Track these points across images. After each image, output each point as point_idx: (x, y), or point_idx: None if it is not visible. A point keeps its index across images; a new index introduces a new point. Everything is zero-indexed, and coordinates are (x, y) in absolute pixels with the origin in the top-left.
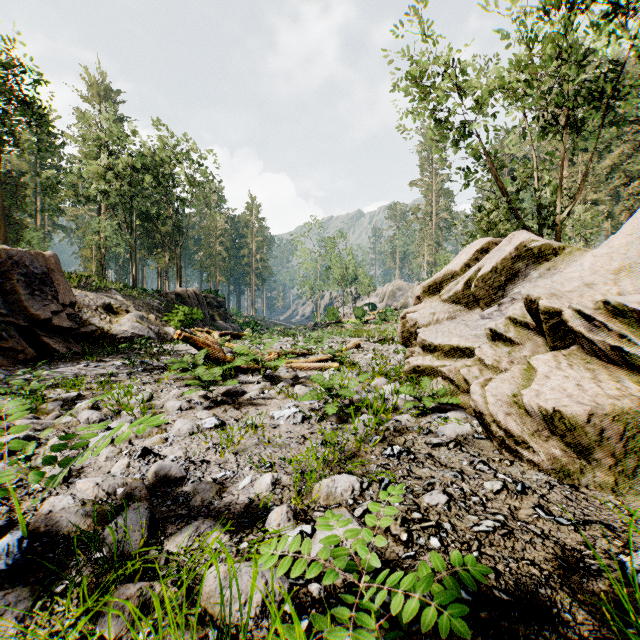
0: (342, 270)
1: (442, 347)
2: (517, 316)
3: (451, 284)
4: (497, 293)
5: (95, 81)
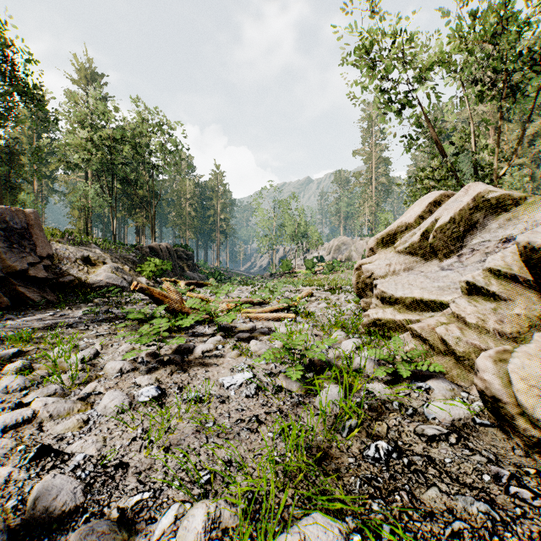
0: (294, 227)
1: (404, 300)
2: (498, 267)
3: (406, 235)
4: (455, 244)
5: (83, 66)
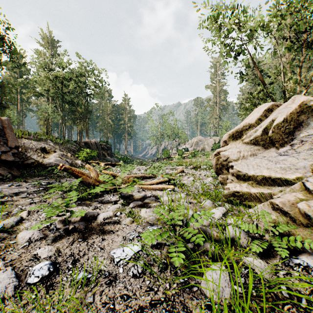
0: (171, 131)
1: (255, 177)
2: None
3: (250, 131)
4: (288, 137)
5: (46, 35)
